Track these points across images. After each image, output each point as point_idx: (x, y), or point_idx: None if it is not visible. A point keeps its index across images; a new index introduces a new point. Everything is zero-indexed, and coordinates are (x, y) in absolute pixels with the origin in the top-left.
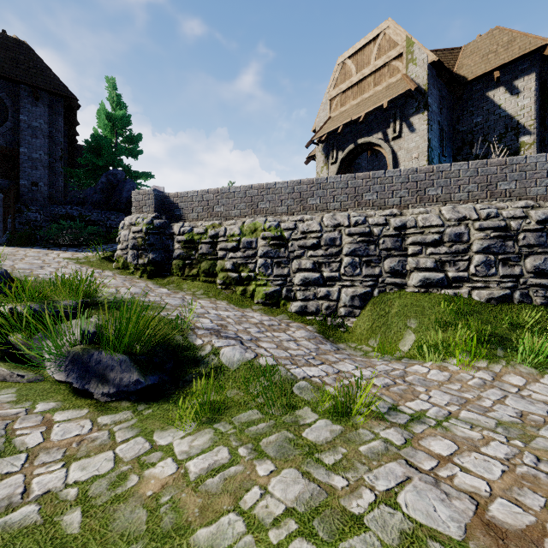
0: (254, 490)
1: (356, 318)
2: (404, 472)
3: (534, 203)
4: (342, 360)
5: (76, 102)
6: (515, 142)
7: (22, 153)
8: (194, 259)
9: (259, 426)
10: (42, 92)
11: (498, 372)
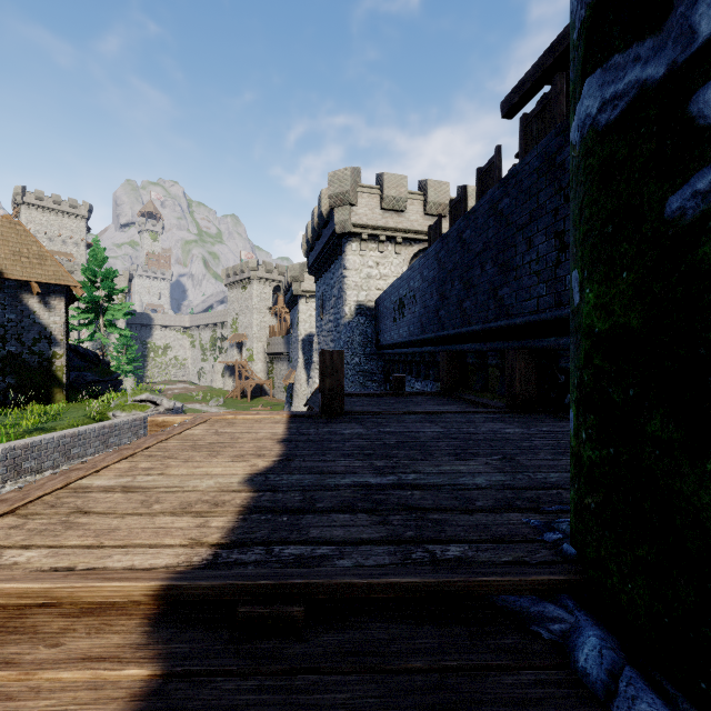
0: None
1: None
2: None
3: None
4: None
5: None
6: (49, 350)
7: None
8: None
9: None
10: None
11: None
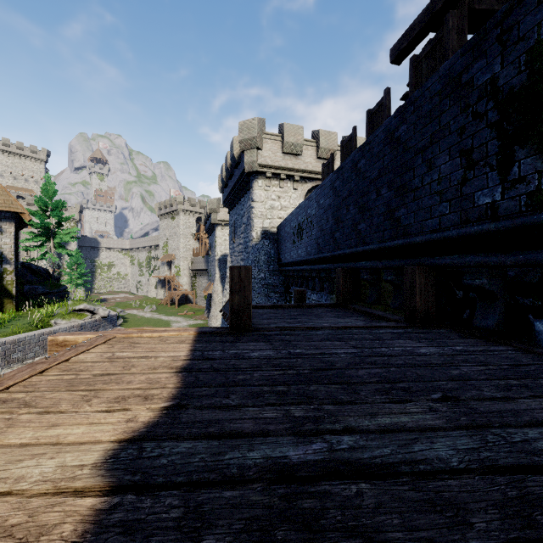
0: None
1: None
2: None
3: None
4: None
5: None
6: None
7: None
8: None
9: None
10: None
11: None
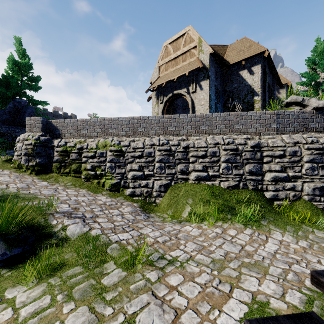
0: (56, 323)
1: (162, 197)
2: (148, 299)
3: (250, 136)
4: (146, 226)
5: None
6: (252, 99)
7: None
8: (67, 163)
9: (77, 278)
10: None
11: (225, 228)
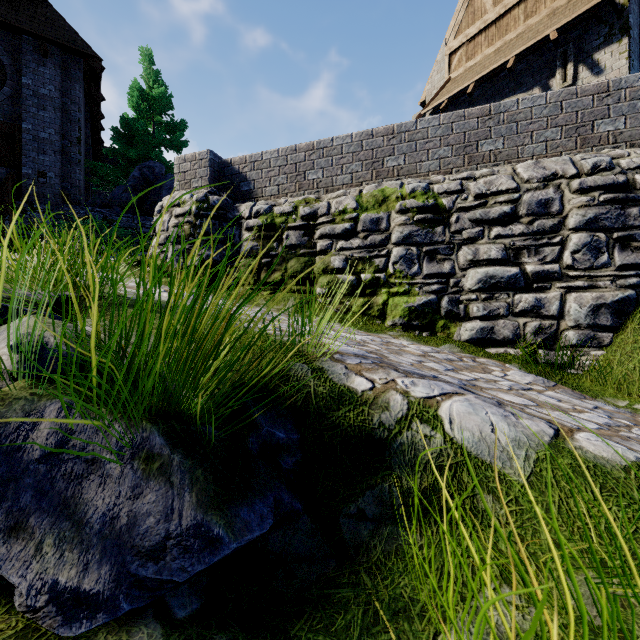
0: None
1: (604, 349)
2: None
3: None
4: None
5: (99, 62)
6: None
7: (25, 131)
8: (276, 256)
9: None
10: (52, 48)
11: None
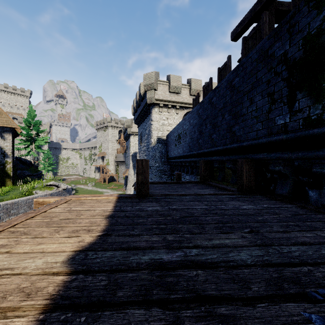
0: None
1: None
2: None
3: None
4: None
5: None
6: (3, 159)
7: None
8: None
9: None
10: None
11: None
